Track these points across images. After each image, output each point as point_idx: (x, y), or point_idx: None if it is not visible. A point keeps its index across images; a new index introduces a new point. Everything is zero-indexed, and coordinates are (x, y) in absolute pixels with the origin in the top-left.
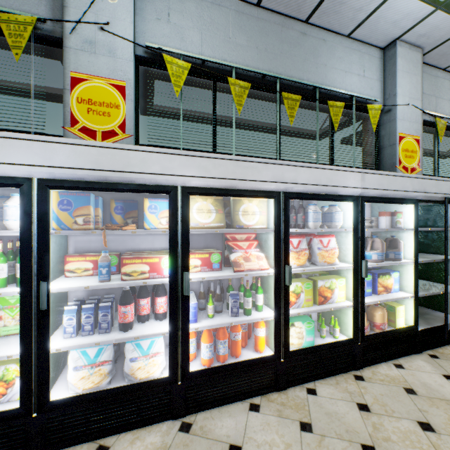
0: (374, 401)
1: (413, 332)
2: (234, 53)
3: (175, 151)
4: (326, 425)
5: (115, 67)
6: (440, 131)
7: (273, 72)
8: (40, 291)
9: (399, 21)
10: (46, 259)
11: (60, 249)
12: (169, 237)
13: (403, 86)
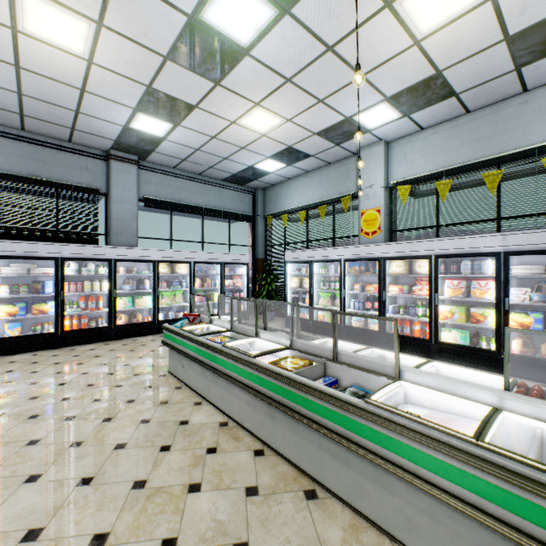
0: None
1: None
2: (448, 157)
3: (380, 244)
4: None
5: (376, 202)
6: None
7: (485, 154)
8: (343, 292)
9: None
10: (344, 282)
11: (353, 281)
12: (378, 277)
13: None
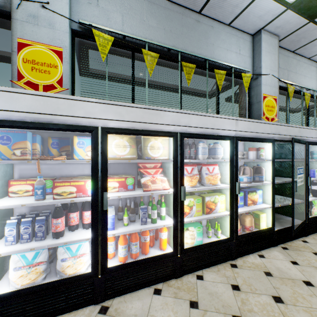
0: (243, 283)
1: (271, 231)
2: (147, 32)
3: (96, 100)
4: (208, 302)
5: (54, 36)
6: (290, 94)
7: (176, 47)
8: None
9: (262, 16)
10: None
11: (5, 175)
12: (92, 165)
13: (266, 61)
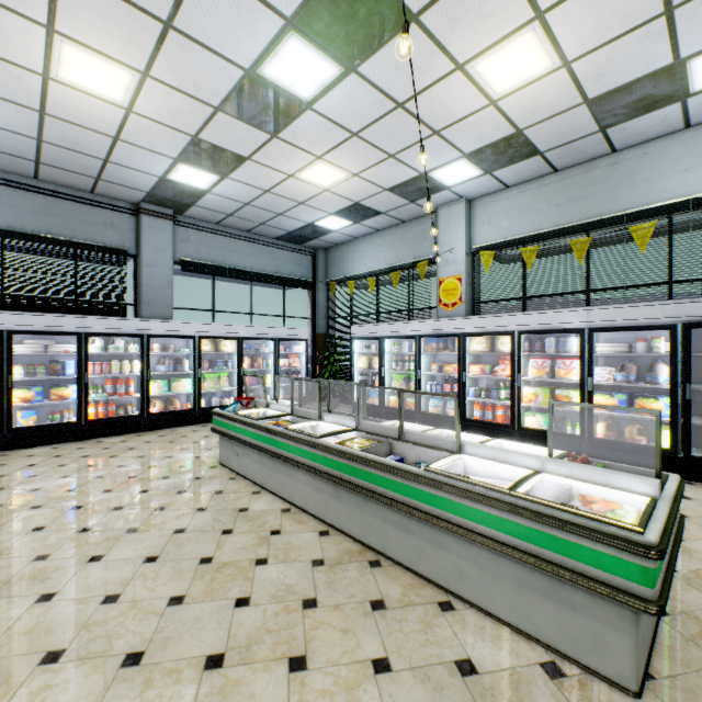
0: None
1: (668, 455)
2: (536, 220)
3: (459, 318)
4: None
5: (457, 269)
6: None
7: (574, 218)
8: (418, 373)
9: None
10: (420, 362)
11: (430, 360)
12: (457, 356)
13: None
